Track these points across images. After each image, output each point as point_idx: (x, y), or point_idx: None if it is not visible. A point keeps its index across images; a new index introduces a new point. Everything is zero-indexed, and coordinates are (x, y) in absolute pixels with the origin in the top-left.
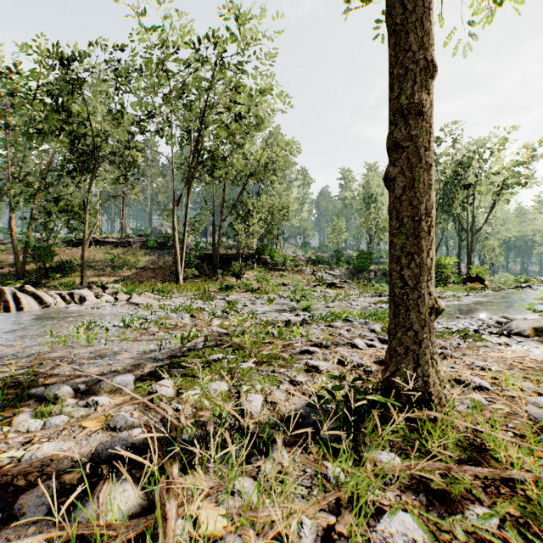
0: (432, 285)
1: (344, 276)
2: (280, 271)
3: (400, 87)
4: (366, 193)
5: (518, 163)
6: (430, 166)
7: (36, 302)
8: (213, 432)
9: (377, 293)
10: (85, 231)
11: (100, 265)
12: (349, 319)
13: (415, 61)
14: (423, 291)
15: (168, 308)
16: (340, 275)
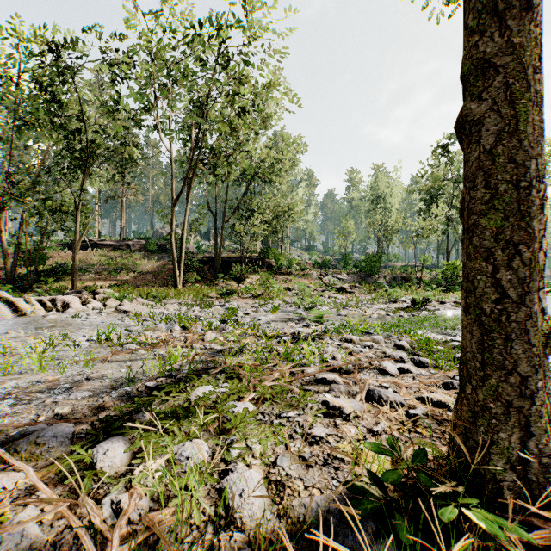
0: (544, 297)
1: (353, 280)
2: (285, 275)
3: None
4: (374, 194)
5: None
6: (541, 99)
7: (11, 310)
8: None
9: (391, 299)
10: (76, 232)
11: (96, 268)
12: (367, 331)
13: None
14: (535, 307)
15: (159, 316)
16: (348, 279)
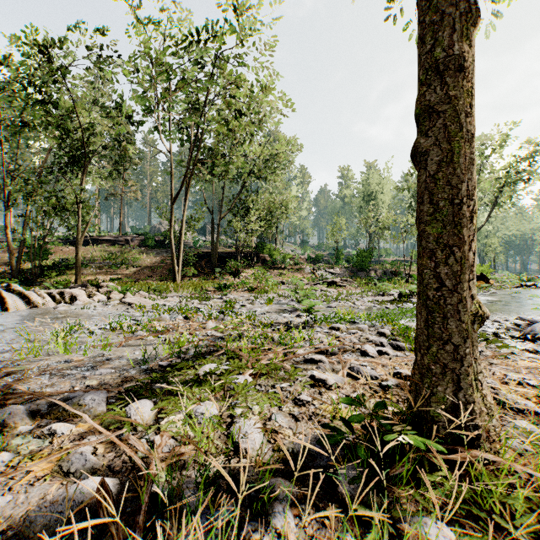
0: (474, 286)
1: (344, 274)
2: (279, 270)
3: (434, 37)
4: (365, 191)
5: (521, 160)
6: (472, 136)
7: (24, 302)
8: (194, 482)
9: (379, 293)
10: (79, 228)
11: (97, 263)
12: (354, 321)
13: (453, 3)
14: (465, 293)
15: (162, 308)
16: (340, 273)
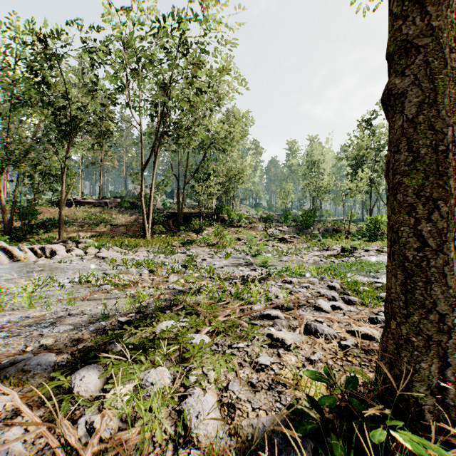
0: None
1: (292, 231)
2: (236, 228)
3: None
4: (309, 160)
5: None
6: (455, 75)
7: (7, 256)
8: None
9: (324, 248)
10: (62, 191)
11: (79, 222)
12: (304, 274)
13: None
14: (451, 254)
15: (131, 262)
16: (288, 231)
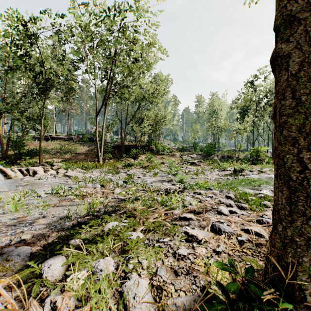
0: None
1: (199, 158)
2: (161, 155)
3: None
4: (211, 109)
5: None
6: None
7: (3, 175)
8: None
9: (221, 169)
10: (41, 130)
11: (53, 151)
12: (209, 188)
13: None
14: None
15: (88, 179)
16: (197, 157)
